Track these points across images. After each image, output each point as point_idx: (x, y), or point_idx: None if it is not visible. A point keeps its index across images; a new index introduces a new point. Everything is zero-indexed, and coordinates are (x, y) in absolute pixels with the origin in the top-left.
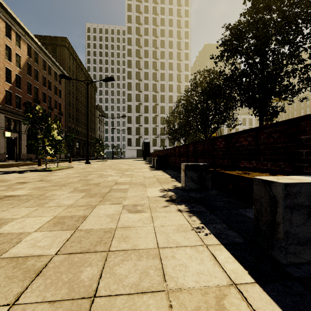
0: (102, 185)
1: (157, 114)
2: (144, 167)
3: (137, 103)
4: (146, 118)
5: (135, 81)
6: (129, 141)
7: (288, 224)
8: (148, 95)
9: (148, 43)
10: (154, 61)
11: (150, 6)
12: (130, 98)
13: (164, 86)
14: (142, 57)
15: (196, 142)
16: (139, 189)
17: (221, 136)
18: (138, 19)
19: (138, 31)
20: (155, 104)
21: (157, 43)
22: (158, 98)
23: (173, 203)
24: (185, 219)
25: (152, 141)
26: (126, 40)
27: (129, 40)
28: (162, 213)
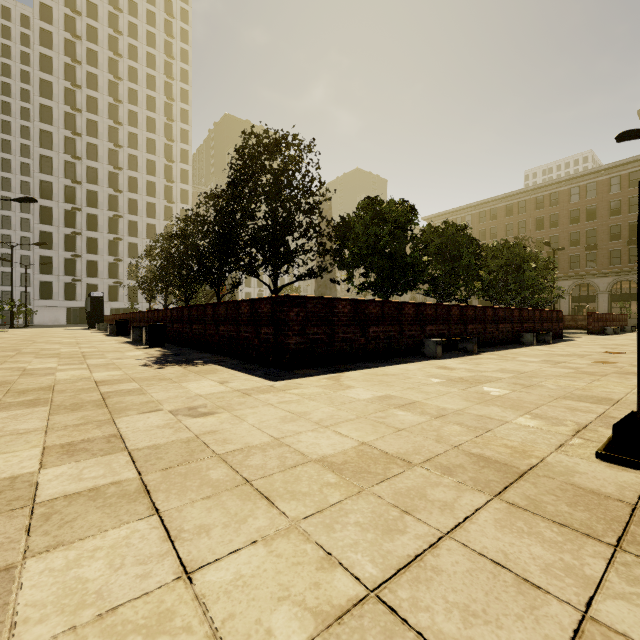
0: (66, 342)
1: (119, 237)
2: (97, 335)
3: (68, 205)
4: (94, 242)
5: (64, 158)
6: (47, 287)
7: (146, 336)
8: (99, 192)
9: (99, 83)
10: (113, 126)
11: (102, 7)
12: (50, 193)
13: (137, 181)
14: (81, 108)
15: (148, 311)
16: (100, 342)
17: (156, 310)
18: (70, 23)
19: (72, 49)
20: (115, 214)
21: (119, 92)
22: (123, 204)
23: (121, 343)
24: (125, 344)
25: (109, 291)
26: (37, 58)
27: (44, 59)
28: (115, 344)
